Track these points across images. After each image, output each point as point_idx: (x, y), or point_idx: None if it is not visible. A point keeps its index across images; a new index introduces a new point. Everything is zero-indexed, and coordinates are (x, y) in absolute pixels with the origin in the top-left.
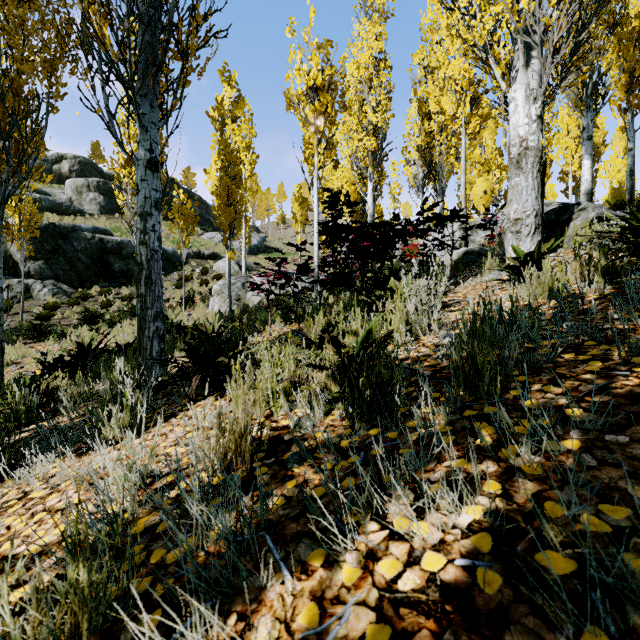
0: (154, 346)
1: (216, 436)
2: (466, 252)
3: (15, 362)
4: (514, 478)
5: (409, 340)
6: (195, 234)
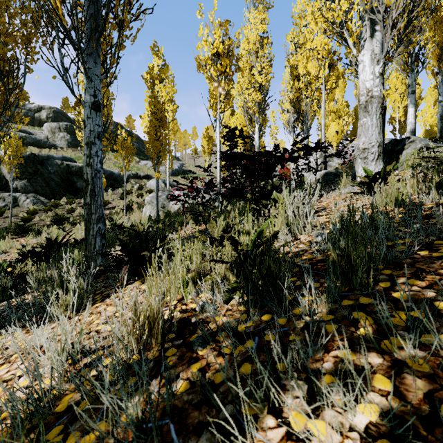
0: (97, 242)
1: (133, 321)
2: (326, 173)
3: (4, 252)
4: (402, 374)
5: (289, 238)
6: (134, 161)
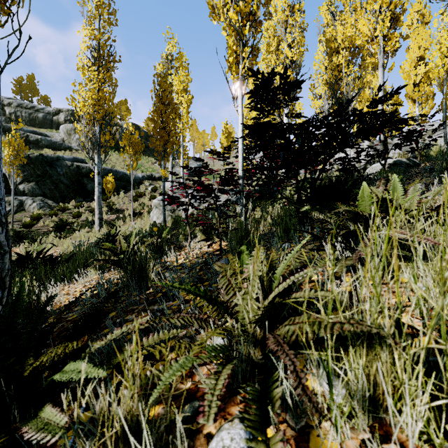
0: None
1: None
2: (394, 163)
3: None
4: None
5: None
6: (150, 163)
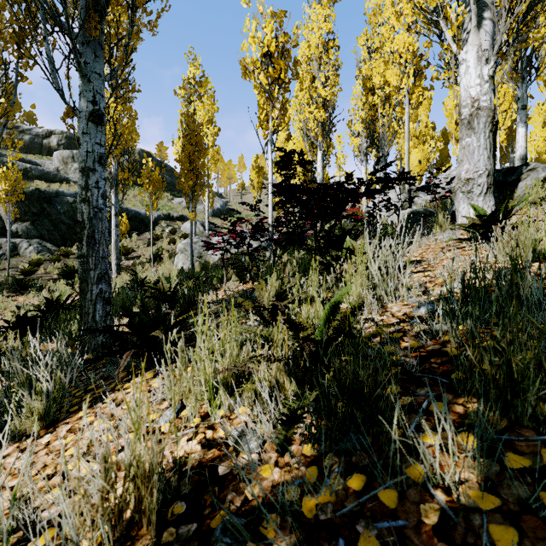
0: (97, 310)
1: (105, 488)
2: (411, 213)
3: None
4: None
5: (375, 309)
6: (166, 199)
